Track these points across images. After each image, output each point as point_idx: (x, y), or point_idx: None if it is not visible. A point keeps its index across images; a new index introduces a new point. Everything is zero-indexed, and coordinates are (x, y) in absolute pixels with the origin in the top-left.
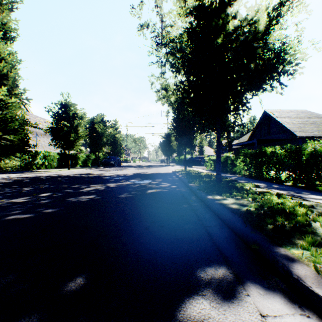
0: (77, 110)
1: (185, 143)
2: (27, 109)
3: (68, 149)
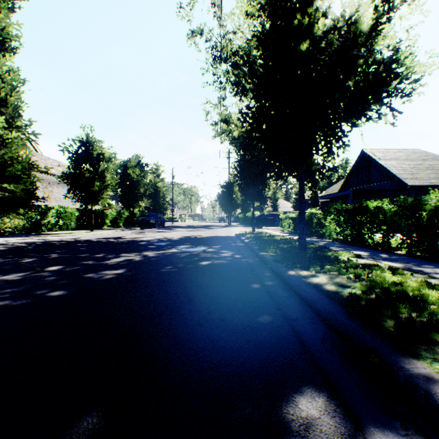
0: (104, 150)
1: (253, 195)
2: (36, 148)
3: (91, 203)
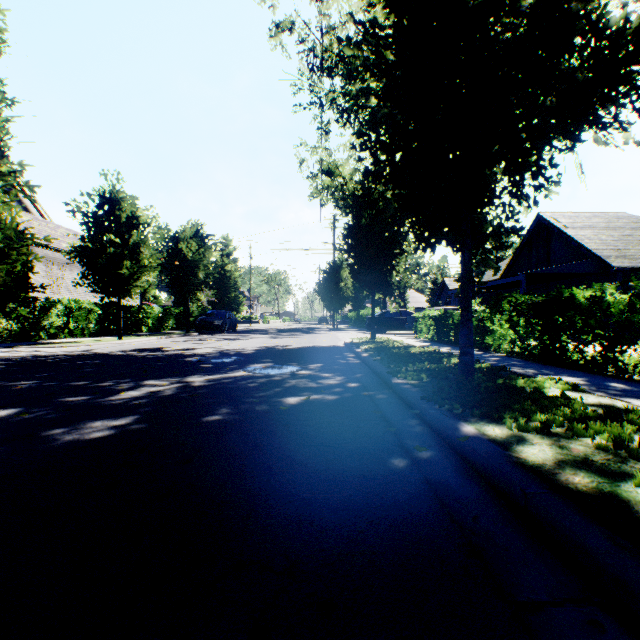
0: (139, 211)
1: (373, 282)
2: (41, 212)
3: (118, 295)
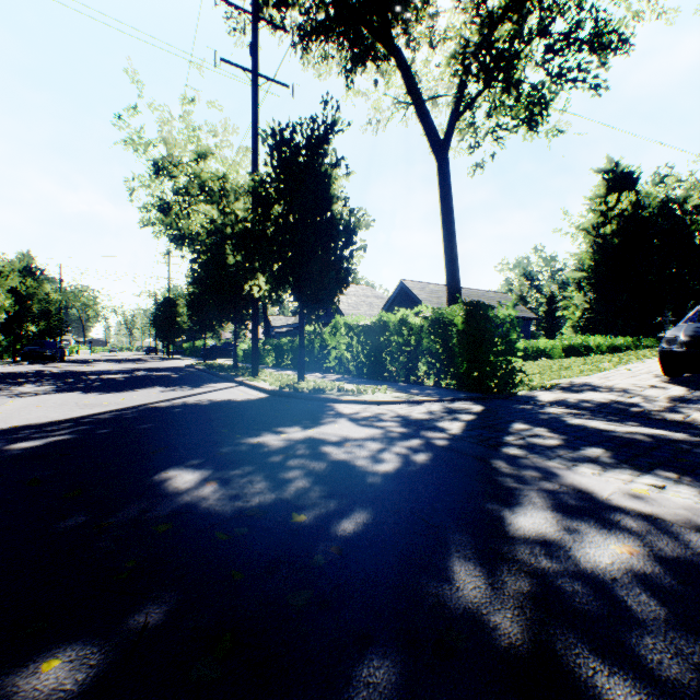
0: None
1: (206, 326)
2: None
3: None
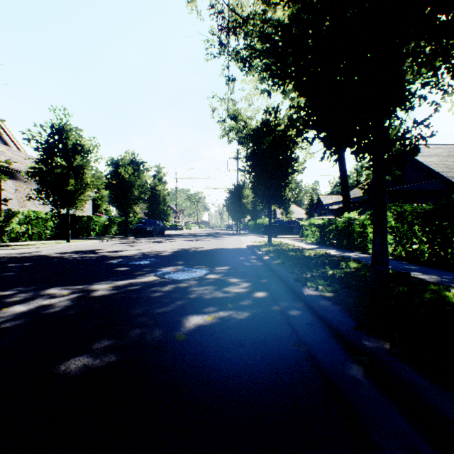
0: (83, 140)
1: (270, 196)
2: (18, 145)
3: (66, 207)
